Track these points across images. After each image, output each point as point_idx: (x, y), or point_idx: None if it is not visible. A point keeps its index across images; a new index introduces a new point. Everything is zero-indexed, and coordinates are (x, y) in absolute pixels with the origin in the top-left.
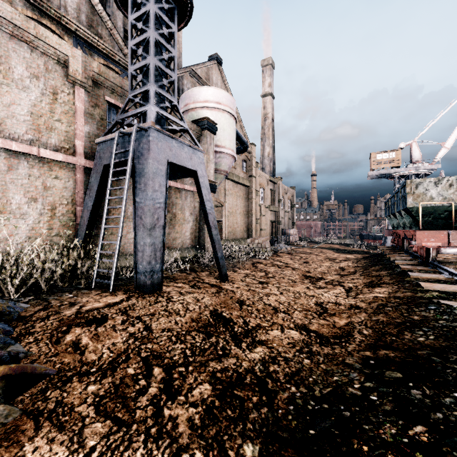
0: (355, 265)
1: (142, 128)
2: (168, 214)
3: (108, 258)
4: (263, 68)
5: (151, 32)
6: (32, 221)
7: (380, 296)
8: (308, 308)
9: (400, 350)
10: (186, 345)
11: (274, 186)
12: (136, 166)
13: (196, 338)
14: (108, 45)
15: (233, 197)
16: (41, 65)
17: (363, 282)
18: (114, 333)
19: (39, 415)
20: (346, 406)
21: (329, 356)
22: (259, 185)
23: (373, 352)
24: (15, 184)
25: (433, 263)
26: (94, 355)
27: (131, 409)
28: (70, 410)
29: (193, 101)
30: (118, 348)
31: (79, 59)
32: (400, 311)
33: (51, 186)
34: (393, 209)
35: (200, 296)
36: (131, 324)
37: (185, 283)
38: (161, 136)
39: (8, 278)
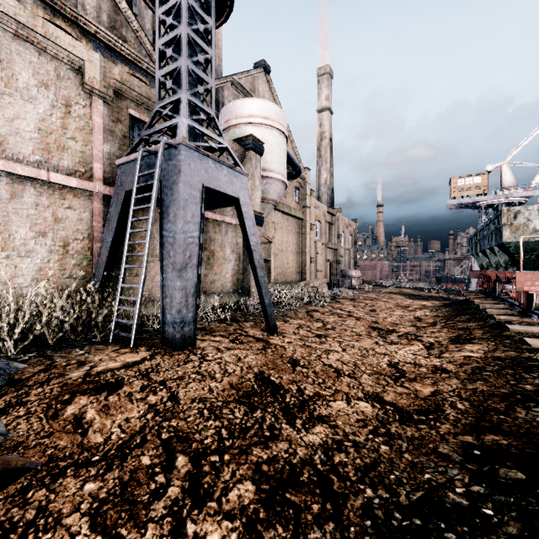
0: (434, 315)
1: (171, 145)
2: (204, 252)
3: (133, 304)
4: (319, 77)
5: (182, 28)
6: (40, 260)
7: (474, 356)
8: (379, 370)
9: (515, 436)
10: (221, 422)
11: (332, 218)
12: (163, 192)
13: (235, 411)
14: (133, 50)
15: (284, 232)
16: (51, 71)
17: (447, 336)
18: (129, 405)
19: (11, 530)
20: (449, 524)
21: (414, 441)
22: (314, 217)
23: (475, 437)
24: (19, 215)
25: (537, 312)
26: (100, 437)
27: (141, 522)
28: (55, 523)
29: (236, 116)
30: (133, 425)
31: (97, 64)
32: (504, 378)
33: (63, 217)
34: (482, 245)
35: (242, 354)
36: (152, 392)
37: (224, 337)
38: (194, 155)
39: (3, 330)
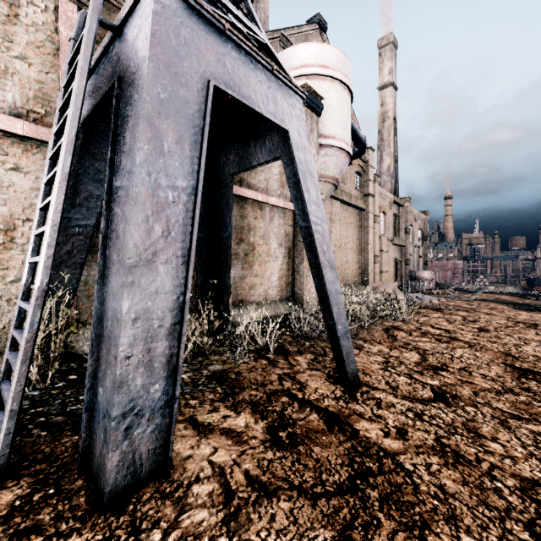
0: None
1: None
2: (240, 245)
3: None
4: (381, 49)
5: None
6: None
7: None
8: None
9: None
10: None
11: (399, 209)
12: (122, 97)
13: None
14: None
15: (342, 225)
16: None
17: None
18: None
19: None
20: None
21: None
22: (378, 208)
23: None
24: None
25: None
26: None
27: None
28: None
29: None
30: None
31: None
32: None
33: (5, 184)
34: None
35: None
36: None
37: (256, 411)
38: (189, 16)
39: None
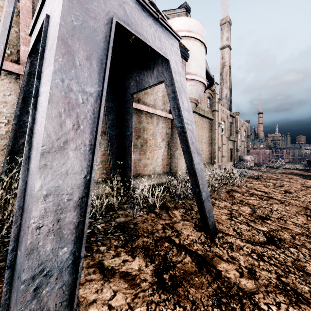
0: None
1: None
2: (138, 139)
3: None
4: (222, 26)
5: None
6: None
7: None
8: None
9: None
10: None
11: (232, 119)
12: (48, 28)
13: None
14: None
15: (199, 128)
16: None
17: None
18: None
19: None
20: None
21: None
22: (221, 118)
23: None
24: None
25: None
26: None
27: None
28: None
29: None
30: None
31: None
32: None
33: None
34: None
35: None
36: None
37: (147, 256)
38: None
39: None
